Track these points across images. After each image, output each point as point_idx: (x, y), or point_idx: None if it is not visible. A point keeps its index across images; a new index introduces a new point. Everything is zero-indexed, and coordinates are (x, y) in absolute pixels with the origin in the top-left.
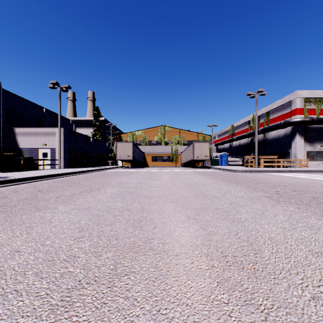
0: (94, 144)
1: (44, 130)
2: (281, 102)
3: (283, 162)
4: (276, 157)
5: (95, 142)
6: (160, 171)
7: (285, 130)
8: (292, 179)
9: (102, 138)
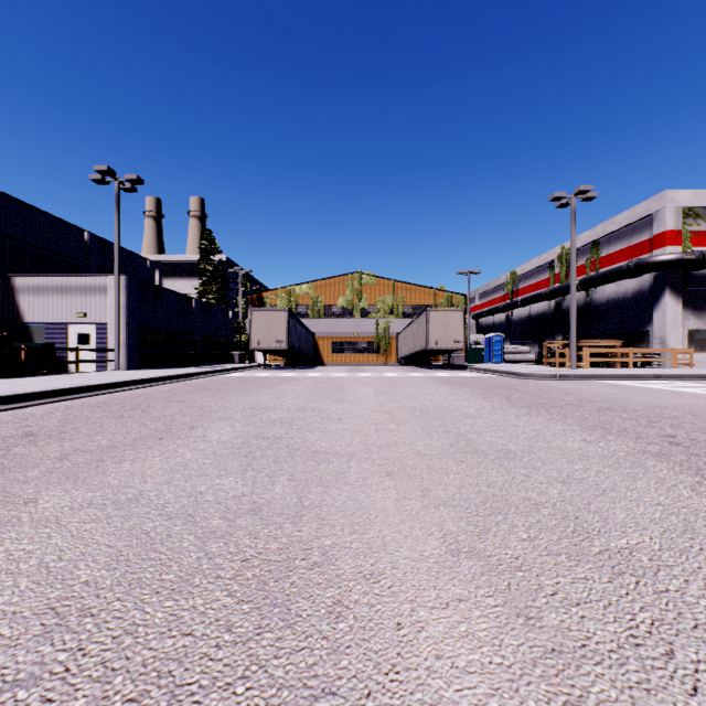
0: (199, 314)
1: (82, 281)
2: (628, 218)
3: (635, 355)
4: (619, 344)
5: (203, 309)
6: (352, 377)
7: (637, 283)
8: (678, 399)
9: (219, 300)
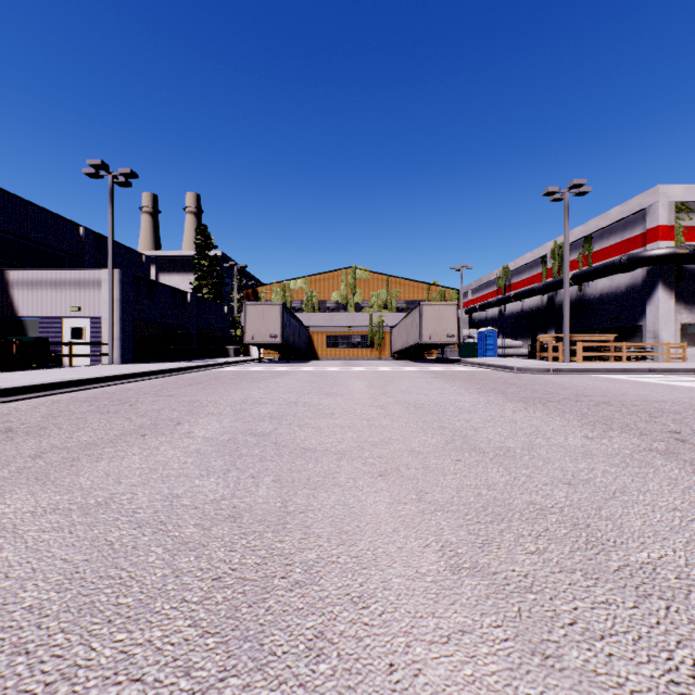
0: (194, 309)
1: (76, 275)
2: (620, 213)
3: (628, 349)
4: (612, 338)
5: (198, 303)
6: (345, 371)
7: (630, 277)
8: (676, 393)
9: (214, 295)
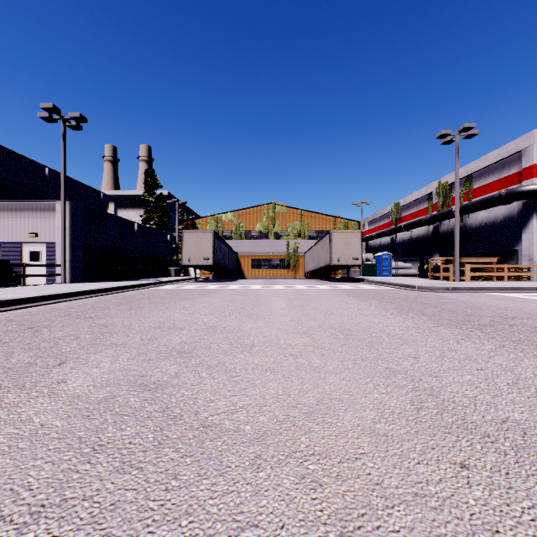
0: (141, 236)
1: (33, 206)
2: (498, 155)
3: (508, 270)
4: (495, 261)
5: (144, 231)
6: (267, 289)
7: (507, 209)
8: None
9: (160, 225)
